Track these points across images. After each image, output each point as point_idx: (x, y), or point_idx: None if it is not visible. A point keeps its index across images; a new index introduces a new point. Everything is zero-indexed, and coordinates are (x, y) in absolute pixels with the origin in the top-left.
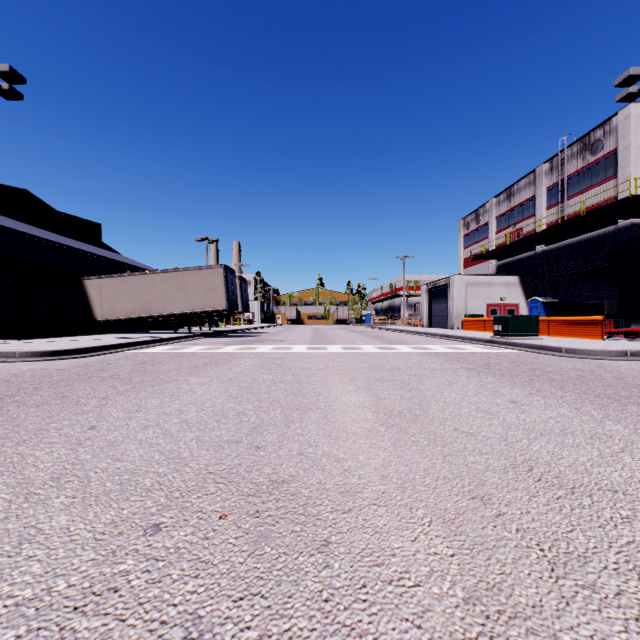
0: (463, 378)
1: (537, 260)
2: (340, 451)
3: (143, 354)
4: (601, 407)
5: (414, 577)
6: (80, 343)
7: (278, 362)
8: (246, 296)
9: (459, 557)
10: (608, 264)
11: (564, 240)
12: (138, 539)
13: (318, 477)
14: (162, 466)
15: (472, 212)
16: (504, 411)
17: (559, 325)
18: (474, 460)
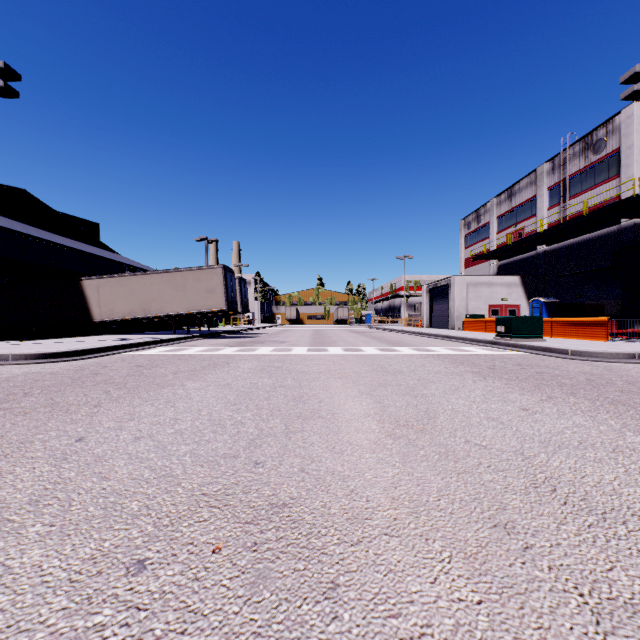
0: (469, 382)
1: (539, 260)
2: (345, 467)
3: (140, 356)
4: (618, 415)
5: (438, 633)
6: (76, 345)
7: (278, 365)
8: (246, 296)
9: (487, 605)
10: (611, 264)
11: (566, 240)
12: (119, 580)
13: (322, 499)
14: (152, 486)
15: (473, 212)
16: (516, 420)
17: (562, 326)
18: (491, 478)
